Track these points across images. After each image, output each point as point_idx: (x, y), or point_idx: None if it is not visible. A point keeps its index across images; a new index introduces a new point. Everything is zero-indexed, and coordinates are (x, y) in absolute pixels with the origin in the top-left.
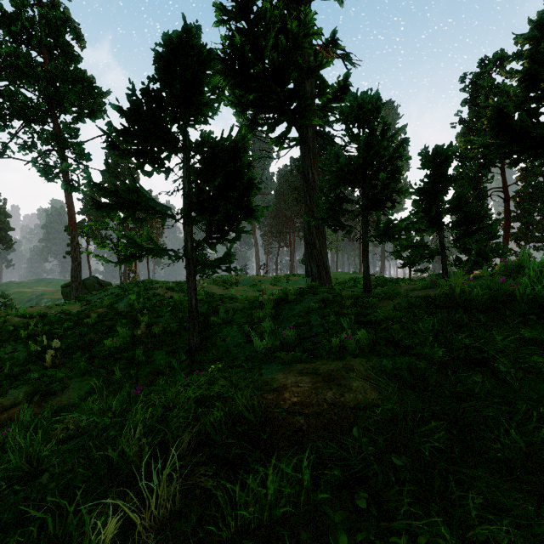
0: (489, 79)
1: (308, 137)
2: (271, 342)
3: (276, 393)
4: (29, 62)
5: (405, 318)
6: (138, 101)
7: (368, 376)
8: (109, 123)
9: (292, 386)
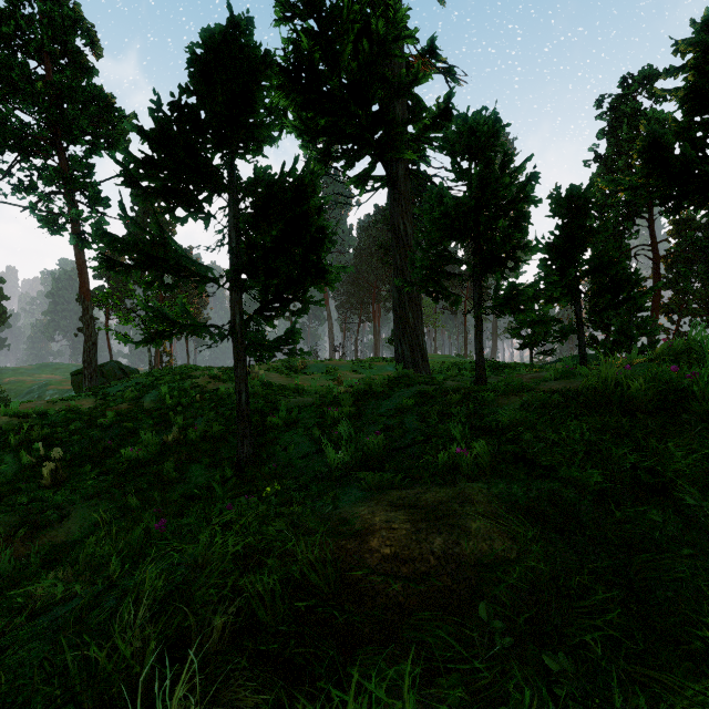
0: (633, 103)
1: (398, 176)
2: (350, 454)
3: (359, 541)
4: (25, 74)
5: (540, 423)
6: (167, 121)
7: (493, 512)
8: (125, 151)
9: (382, 528)
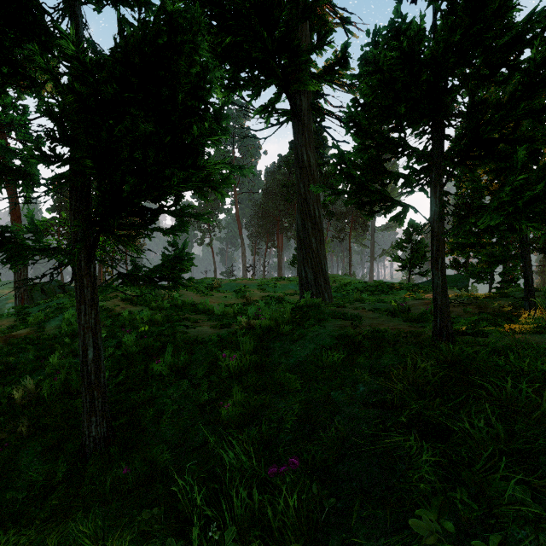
0: None
1: (302, 109)
2: (235, 530)
3: None
4: None
5: None
6: None
7: None
8: None
9: None
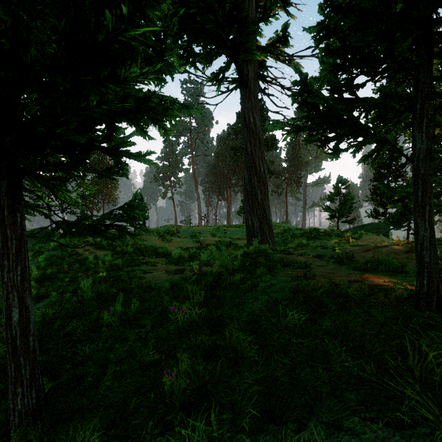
0: None
1: (248, 78)
2: None
3: None
4: None
5: None
6: None
7: None
8: None
9: None
